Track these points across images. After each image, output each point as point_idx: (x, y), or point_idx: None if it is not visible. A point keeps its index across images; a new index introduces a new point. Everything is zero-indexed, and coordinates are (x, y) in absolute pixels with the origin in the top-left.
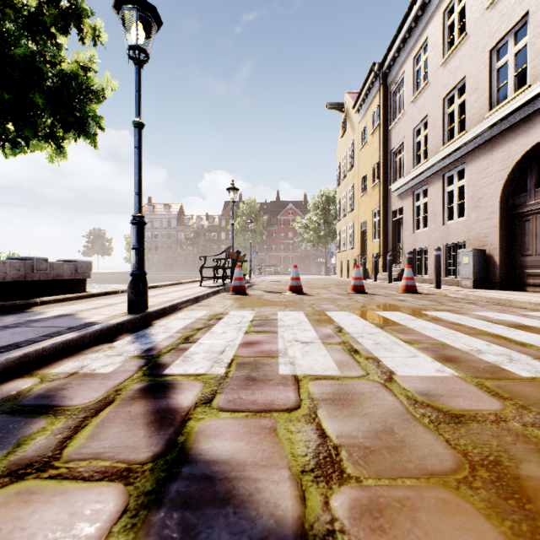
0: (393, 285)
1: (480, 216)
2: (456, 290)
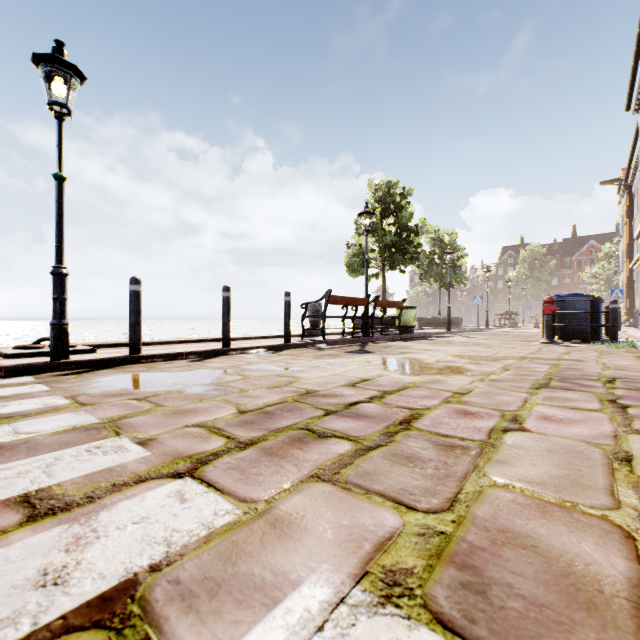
0: None
1: None
2: None
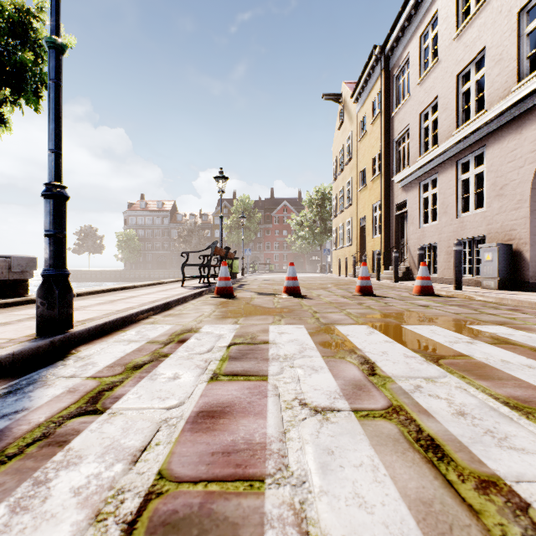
0: (401, 285)
1: (505, 206)
2: (481, 292)
